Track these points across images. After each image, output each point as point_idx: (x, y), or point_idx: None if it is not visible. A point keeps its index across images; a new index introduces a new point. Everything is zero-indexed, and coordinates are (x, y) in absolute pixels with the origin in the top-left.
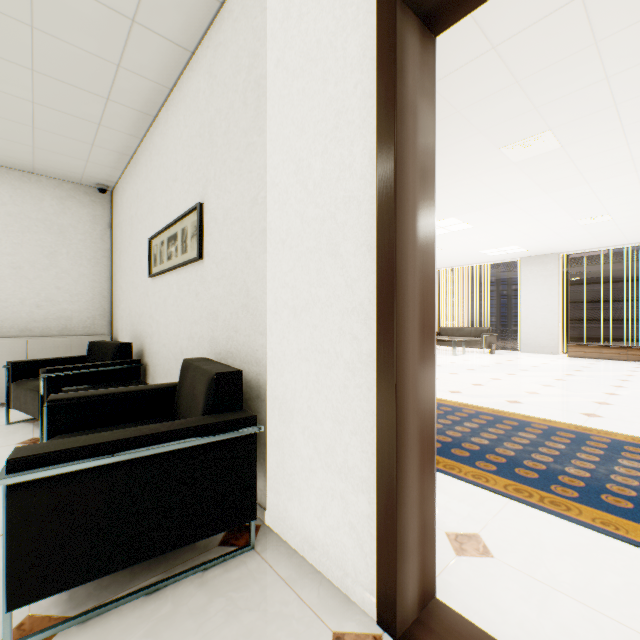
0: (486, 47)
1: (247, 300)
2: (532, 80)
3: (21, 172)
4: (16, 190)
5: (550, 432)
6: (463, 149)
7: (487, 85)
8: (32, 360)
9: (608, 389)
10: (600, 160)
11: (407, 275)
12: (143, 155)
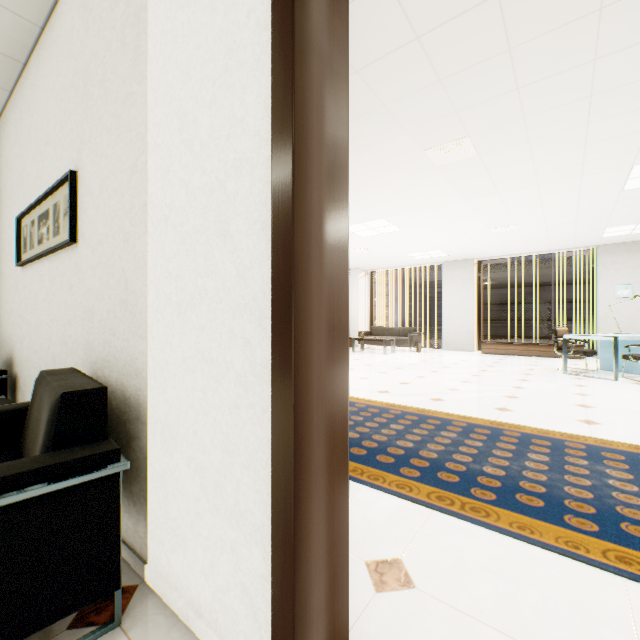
0: (410, 36)
1: (126, 294)
2: (453, 81)
3: None
4: None
5: (469, 429)
6: (390, 148)
7: (412, 80)
8: None
9: (515, 383)
10: (510, 172)
11: (310, 261)
12: (13, 113)
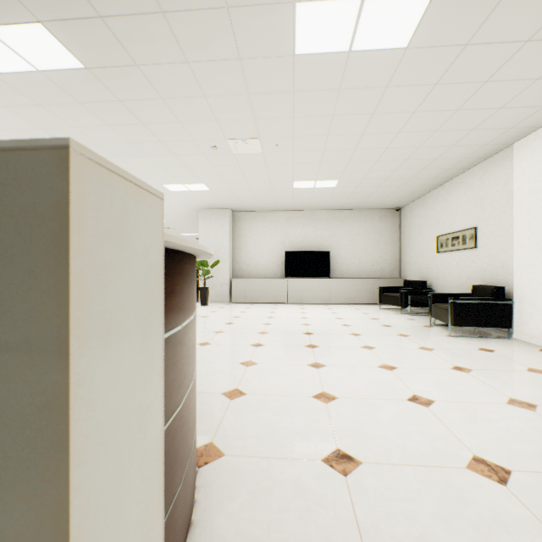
0: None
1: (502, 264)
2: None
3: (367, 210)
4: (365, 218)
5: None
6: None
7: None
8: (386, 286)
9: None
10: None
11: None
12: (430, 198)
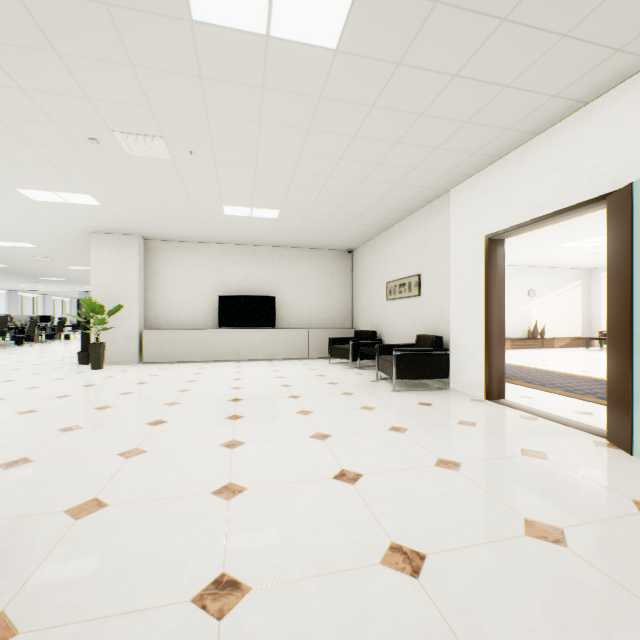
0: None
1: (442, 313)
2: None
3: (317, 249)
4: (316, 258)
5: None
6: None
7: None
8: (336, 337)
9: None
10: None
11: (492, 308)
12: (380, 241)
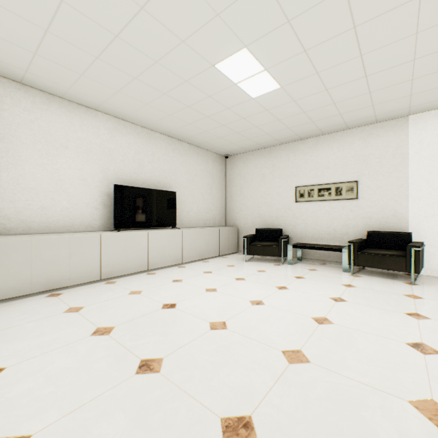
0: None
1: (395, 213)
2: None
3: (203, 149)
4: (202, 158)
5: None
6: None
7: None
8: (249, 236)
9: None
10: None
11: None
12: (282, 150)
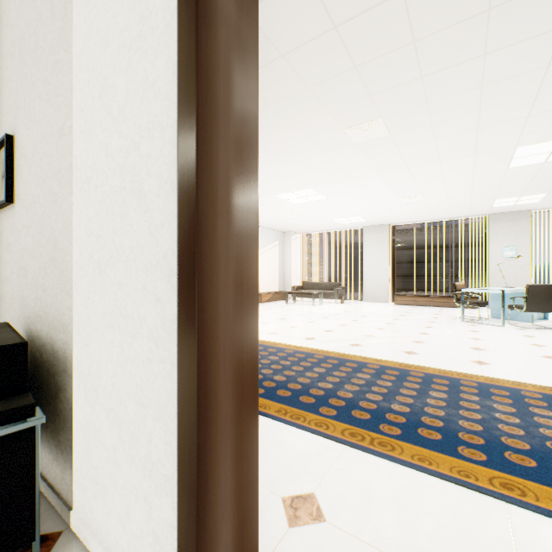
0: (329, 25)
1: (55, 252)
2: (367, 68)
3: None
4: None
5: (381, 371)
6: (315, 126)
7: (331, 65)
8: None
9: (422, 330)
10: (416, 150)
11: (216, 221)
12: None
